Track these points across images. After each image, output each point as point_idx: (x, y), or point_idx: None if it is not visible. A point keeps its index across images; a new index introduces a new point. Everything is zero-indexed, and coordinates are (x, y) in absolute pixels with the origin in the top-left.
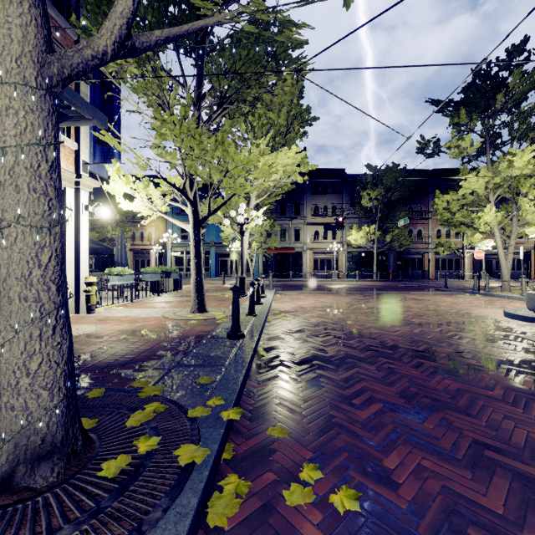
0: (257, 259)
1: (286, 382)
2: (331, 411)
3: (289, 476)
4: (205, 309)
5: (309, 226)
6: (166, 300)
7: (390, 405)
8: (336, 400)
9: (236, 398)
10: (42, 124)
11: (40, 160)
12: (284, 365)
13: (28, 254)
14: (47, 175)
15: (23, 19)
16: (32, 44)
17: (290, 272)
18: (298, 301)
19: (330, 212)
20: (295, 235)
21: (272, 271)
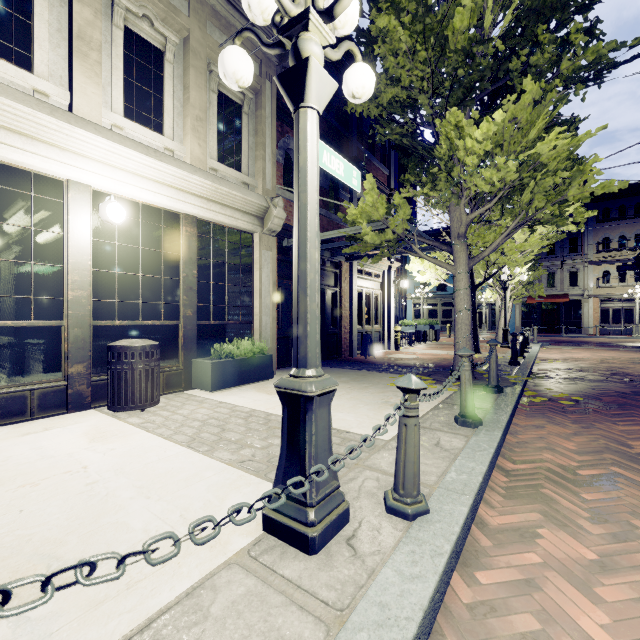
0: (513, 310)
1: (553, 382)
2: (579, 389)
3: (554, 394)
4: (479, 352)
5: (593, 265)
6: (436, 346)
7: (620, 392)
8: (584, 388)
9: (526, 379)
10: (468, 281)
11: (468, 291)
12: (552, 378)
13: (466, 317)
14: (469, 295)
15: (465, 254)
16: (467, 260)
17: (561, 326)
18: (570, 354)
19: (631, 244)
20: (569, 278)
21: (535, 324)
